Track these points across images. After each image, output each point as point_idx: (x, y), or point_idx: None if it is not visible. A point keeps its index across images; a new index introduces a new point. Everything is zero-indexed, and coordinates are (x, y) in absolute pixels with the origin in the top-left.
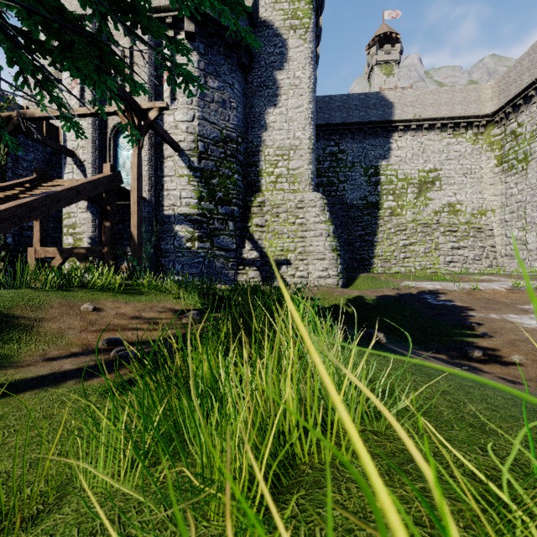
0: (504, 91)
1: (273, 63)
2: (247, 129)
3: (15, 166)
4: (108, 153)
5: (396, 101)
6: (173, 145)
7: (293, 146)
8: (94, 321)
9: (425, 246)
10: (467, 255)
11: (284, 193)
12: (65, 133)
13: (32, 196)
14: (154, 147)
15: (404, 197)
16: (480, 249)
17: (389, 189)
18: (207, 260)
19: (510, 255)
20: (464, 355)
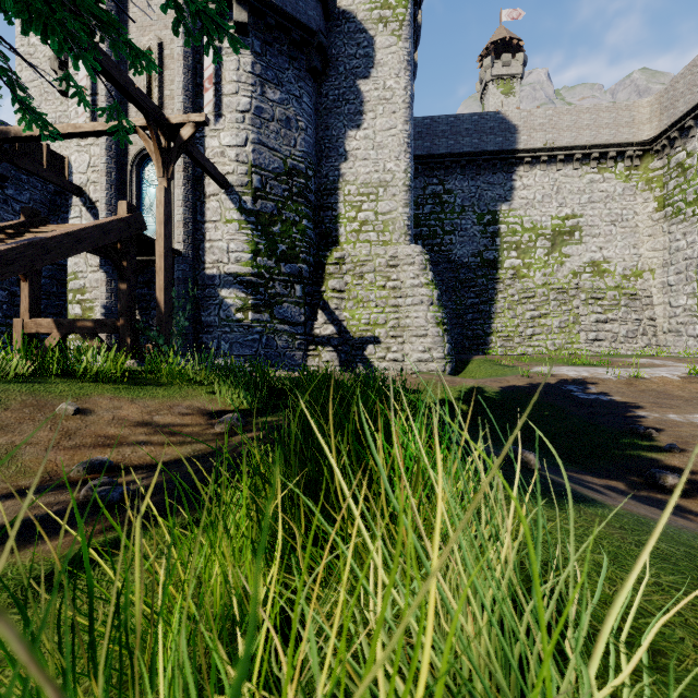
0: (668, 109)
1: (356, 69)
2: (321, 159)
3: (3, 209)
4: (129, 191)
5: (521, 123)
6: (217, 178)
7: (383, 182)
8: (73, 431)
9: (561, 318)
10: (617, 331)
11: (371, 246)
12: (70, 164)
13: (7, 244)
14: (192, 181)
15: (532, 253)
16: (634, 323)
17: (512, 242)
18: (265, 337)
19: (676, 331)
20: (650, 481)
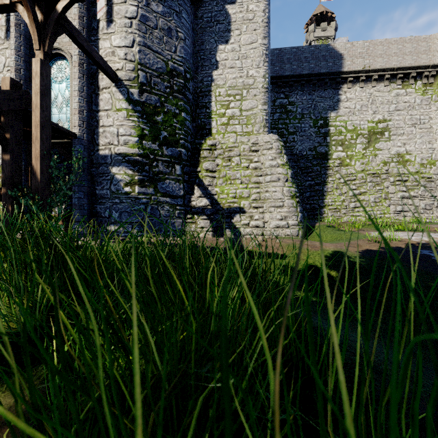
0: None
1: None
2: (197, 68)
3: None
4: None
5: (346, 52)
6: (106, 70)
7: (246, 85)
8: None
9: (375, 195)
10: (418, 204)
11: (237, 136)
12: None
13: None
14: (87, 75)
15: (353, 148)
16: (430, 199)
17: (338, 140)
18: (150, 207)
19: None
20: None
